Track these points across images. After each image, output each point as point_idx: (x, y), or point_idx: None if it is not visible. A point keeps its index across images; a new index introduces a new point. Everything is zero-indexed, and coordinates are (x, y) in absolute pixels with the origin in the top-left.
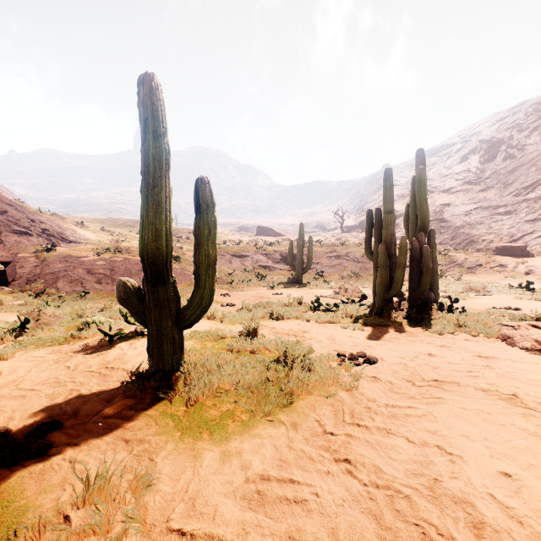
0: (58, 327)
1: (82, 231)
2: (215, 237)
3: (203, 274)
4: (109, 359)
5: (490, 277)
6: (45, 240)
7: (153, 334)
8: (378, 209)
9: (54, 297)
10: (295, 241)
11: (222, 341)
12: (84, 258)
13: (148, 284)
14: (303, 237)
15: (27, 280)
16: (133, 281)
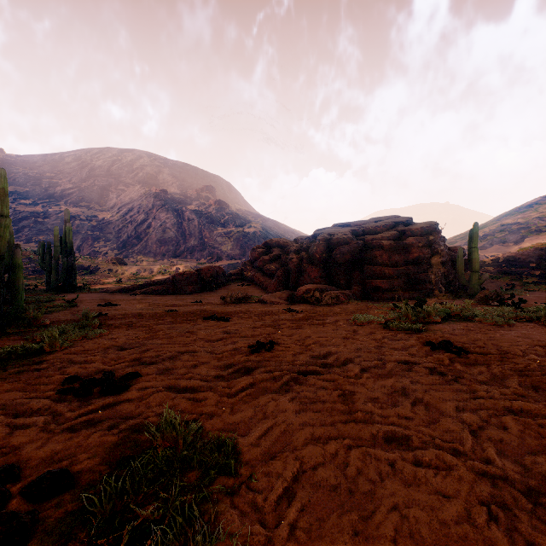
0: None
1: None
2: None
3: None
4: None
5: (104, 276)
6: None
7: None
8: (49, 242)
9: None
10: None
11: None
12: None
13: None
14: None
15: None
16: None
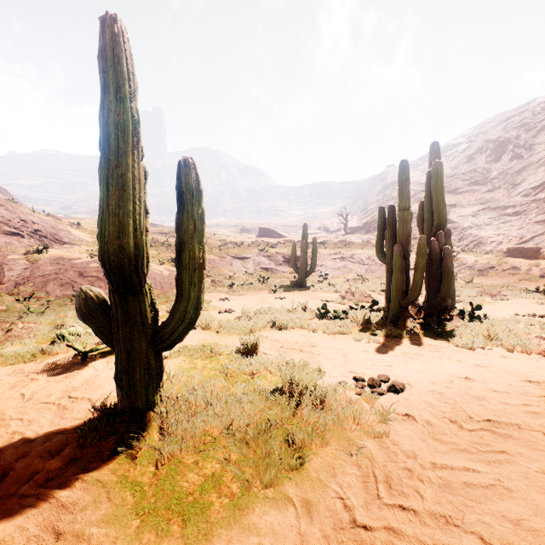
0: (31, 339)
1: (77, 232)
2: (203, 234)
3: (186, 281)
4: (76, 384)
5: (503, 280)
6: (37, 241)
7: (121, 359)
8: (391, 206)
9: (42, 302)
10: (298, 242)
11: (216, 358)
12: (76, 260)
13: (114, 294)
14: (306, 239)
15: (15, 283)
16: (99, 291)
